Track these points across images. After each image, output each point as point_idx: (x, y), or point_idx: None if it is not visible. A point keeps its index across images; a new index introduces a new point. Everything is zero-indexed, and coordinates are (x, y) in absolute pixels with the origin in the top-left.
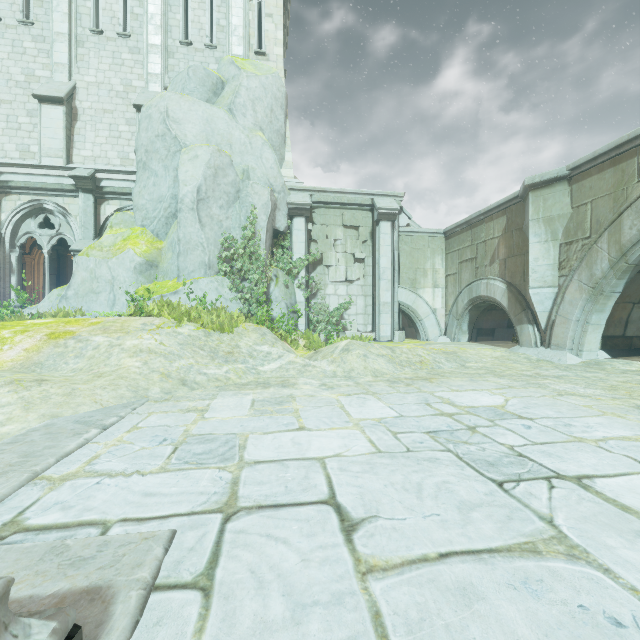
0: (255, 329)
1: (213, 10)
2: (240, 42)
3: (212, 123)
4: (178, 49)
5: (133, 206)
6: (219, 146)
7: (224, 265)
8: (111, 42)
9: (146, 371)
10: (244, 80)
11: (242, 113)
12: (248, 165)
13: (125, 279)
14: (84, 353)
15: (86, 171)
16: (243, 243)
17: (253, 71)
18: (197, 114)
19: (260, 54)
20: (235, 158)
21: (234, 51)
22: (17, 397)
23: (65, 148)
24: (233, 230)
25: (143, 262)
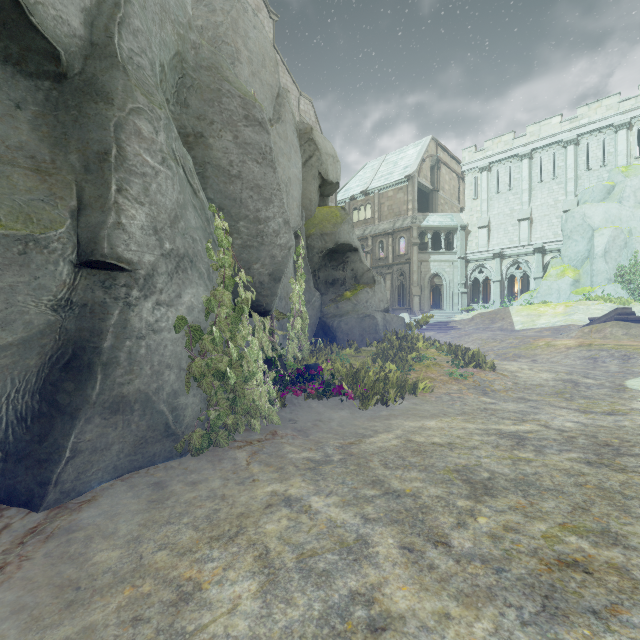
0: (639, 305)
1: (605, 146)
2: (623, 158)
3: (608, 212)
4: (583, 174)
5: (561, 255)
6: (613, 222)
7: (618, 278)
8: (547, 184)
9: (603, 313)
10: (628, 183)
11: (626, 201)
12: (631, 227)
13: (565, 288)
14: (579, 310)
15: (539, 245)
16: (629, 267)
17: (633, 174)
18: (600, 210)
19: (638, 158)
20: (622, 225)
21: (619, 164)
22: (581, 314)
23: (529, 237)
24: (623, 262)
25: (573, 281)
